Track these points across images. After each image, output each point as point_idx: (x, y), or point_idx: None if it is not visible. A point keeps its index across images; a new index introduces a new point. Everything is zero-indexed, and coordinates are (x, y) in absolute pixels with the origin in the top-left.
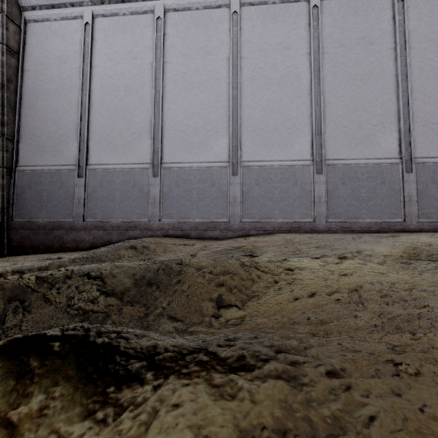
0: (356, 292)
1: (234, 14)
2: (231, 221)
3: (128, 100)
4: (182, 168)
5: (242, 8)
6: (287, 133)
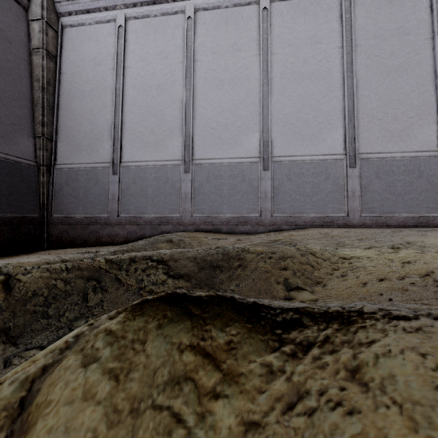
0: (429, 277)
1: (264, 10)
2: (262, 216)
3: (159, 99)
4: (213, 164)
5: (272, 4)
6: (318, 128)
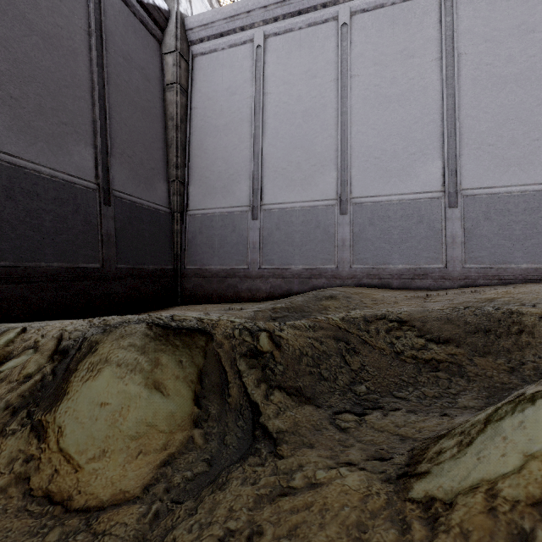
0: None
1: None
2: (449, 267)
3: (306, 128)
4: (377, 202)
5: None
6: (531, 147)
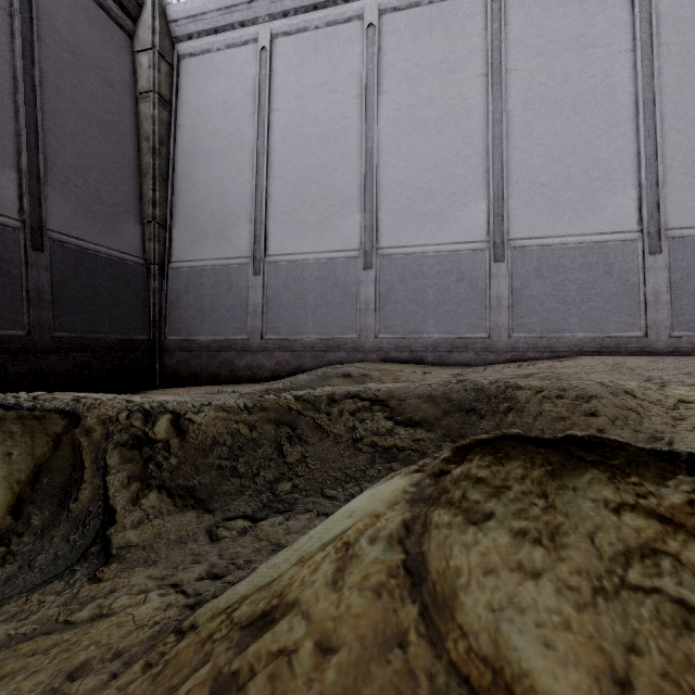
0: None
1: (493, 1)
2: (493, 337)
3: (324, 157)
4: (409, 254)
5: None
6: (590, 189)
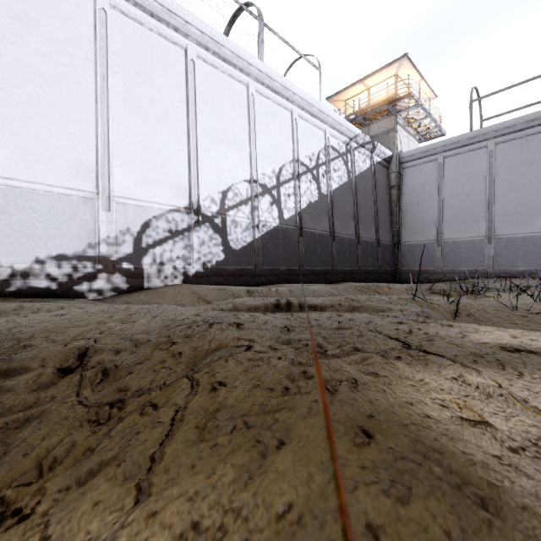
0: None
1: None
2: None
3: (468, 202)
4: (510, 237)
5: None
6: None
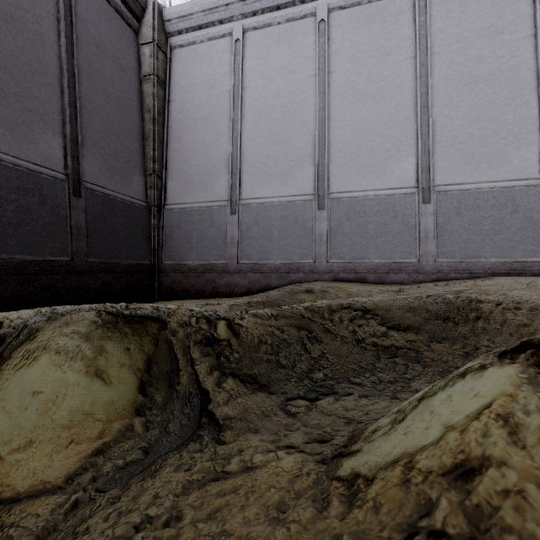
0: None
1: None
2: (422, 261)
3: (285, 123)
4: (354, 197)
5: None
6: (500, 145)
